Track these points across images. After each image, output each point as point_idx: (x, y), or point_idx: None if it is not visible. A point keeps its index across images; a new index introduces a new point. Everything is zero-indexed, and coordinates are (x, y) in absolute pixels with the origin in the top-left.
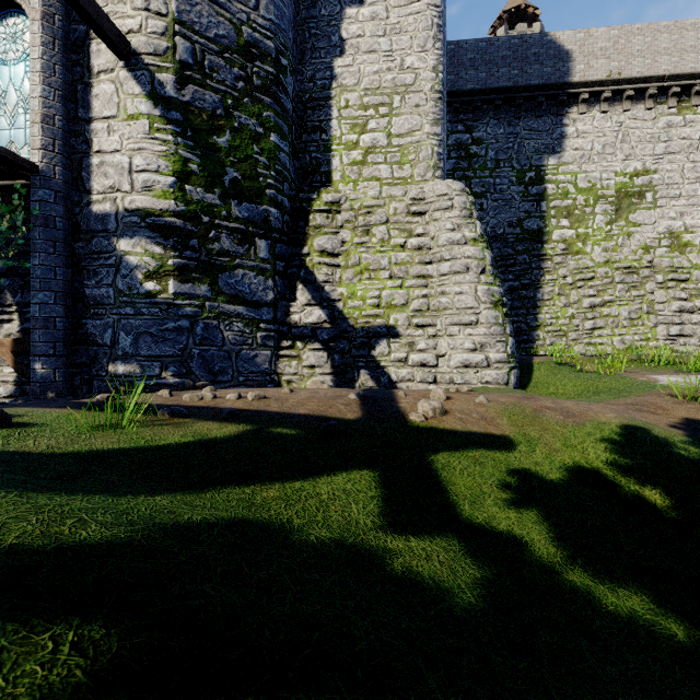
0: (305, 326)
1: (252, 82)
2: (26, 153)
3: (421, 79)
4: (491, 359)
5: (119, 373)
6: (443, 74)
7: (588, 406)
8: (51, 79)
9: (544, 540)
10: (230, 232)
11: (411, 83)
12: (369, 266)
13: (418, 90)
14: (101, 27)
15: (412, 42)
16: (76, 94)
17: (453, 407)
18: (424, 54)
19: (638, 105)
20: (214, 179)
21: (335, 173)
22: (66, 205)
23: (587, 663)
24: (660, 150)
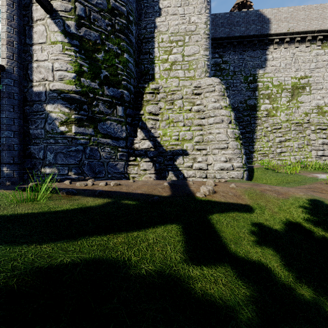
0: (141, 150)
1: (114, 27)
2: (0, 62)
3: (199, 28)
4: (234, 166)
5: (47, 173)
6: (210, 26)
7: (288, 189)
8: (12, 22)
9: (280, 266)
10: (103, 102)
11: (194, 30)
12: (173, 120)
13: (197, 33)
14: None
15: (194, 9)
16: (25, 31)
17: (218, 189)
18: (200, 15)
19: (302, 45)
20: (96, 75)
21: (156, 74)
22: (19, 87)
23: None
24: (312, 66)
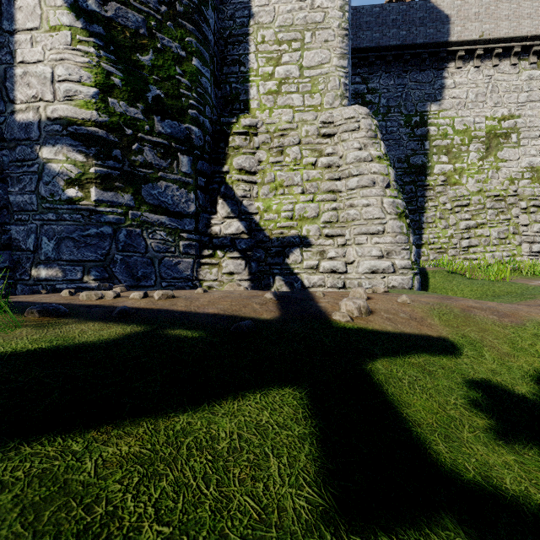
0: (225, 236)
1: (174, 8)
2: None
3: (330, 17)
4: (397, 265)
5: (42, 277)
6: (349, 14)
7: (513, 306)
8: None
9: None
10: (153, 146)
11: (321, 21)
12: (283, 182)
13: (327, 27)
14: None
15: None
16: None
17: (376, 306)
18: None
19: (504, 61)
20: (137, 95)
21: (252, 101)
22: None
23: None
24: (522, 98)
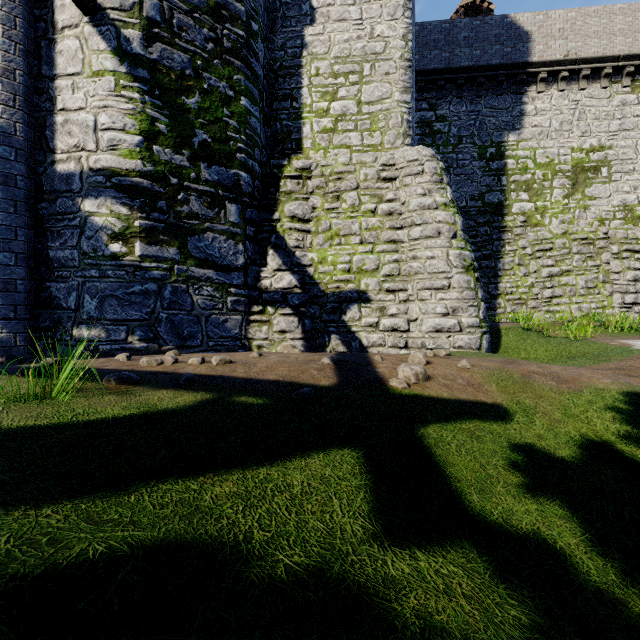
0: (276, 291)
1: (222, 44)
2: None
3: (391, 47)
4: (464, 323)
5: (84, 337)
6: (412, 43)
7: (577, 371)
8: (12, 32)
9: (583, 545)
10: (199, 195)
11: (381, 51)
12: (339, 231)
13: (388, 58)
14: None
15: (382, 10)
16: (39, 50)
17: (435, 372)
18: (394, 22)
19: (593, 84)
20: (183, 141)
21: (305, 140)
22: (28, 163)
23: None
24: (614, 127)
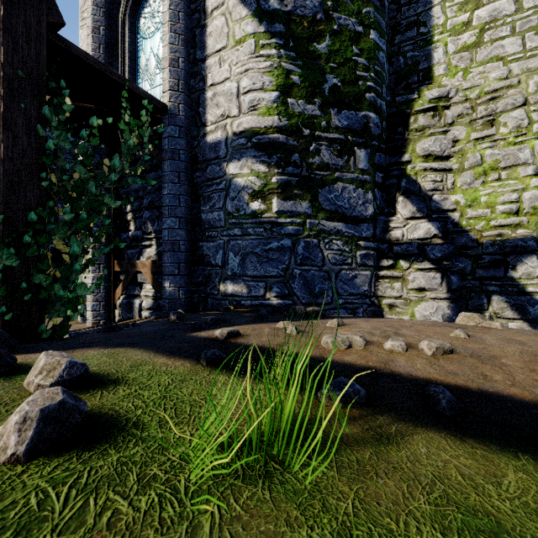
0: (409, 242)
1: None
2: None
3: None
4: None
5: (228, 292)
6: None
7: None
8: (176, 26)
9: None
10: (329, 143)
11: None
12: (497, 164)
13: None
14: None
15: None
16: (194, 39)
17: None
18: None
19: None
20: (314, 89)
21: (436, 67)
22: (187, 138)
23: None
24: None
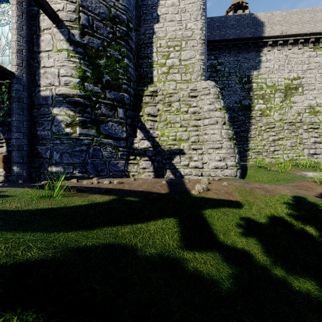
0: (141, 149)
1: (116, 34)
2: (9, 68)
3: (195, 33)
4: (228, 164)
5: (53, 171)
6: (205, 31)
7: (276, 187)
8: (21, 32)
9: (260, 253)
10: (105, 105)
11: (190, 36)
12: (170, 121)
13: (193, 39)
14: (44, 8)
15: (191, 16)
16: (33, 40)
17: (212, 187)
18: (196, 22)
19: (295, 47)
20: (98, 80)
21: (154, 77)
22: (28, 92)
23: (291, 320)
24: (305, 68)
